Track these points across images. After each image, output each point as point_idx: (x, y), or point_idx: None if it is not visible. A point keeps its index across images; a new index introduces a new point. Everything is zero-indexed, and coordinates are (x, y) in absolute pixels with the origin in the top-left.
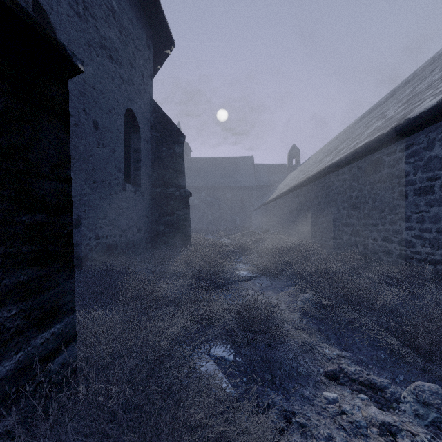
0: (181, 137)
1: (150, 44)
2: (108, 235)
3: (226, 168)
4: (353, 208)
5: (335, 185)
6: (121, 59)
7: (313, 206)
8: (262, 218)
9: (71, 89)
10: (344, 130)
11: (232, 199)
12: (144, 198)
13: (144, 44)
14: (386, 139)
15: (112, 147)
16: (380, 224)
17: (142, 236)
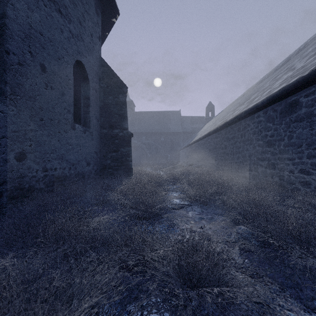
0: (124, 88)
1: (99, 12)
2: (57, 168)
3: (161, 119)
4: (268, 145)
5: (250, 127)
6: (70, 16)
7: (230, 145)
8: (187, 155)
9: (14, 29)
10: (249, 90)
11: (165, 142)
12: (93, 137)
13: (93, 10)
14: (305, 81)
15: (61, 90)
16: (296, 158)
17: (91, 169)
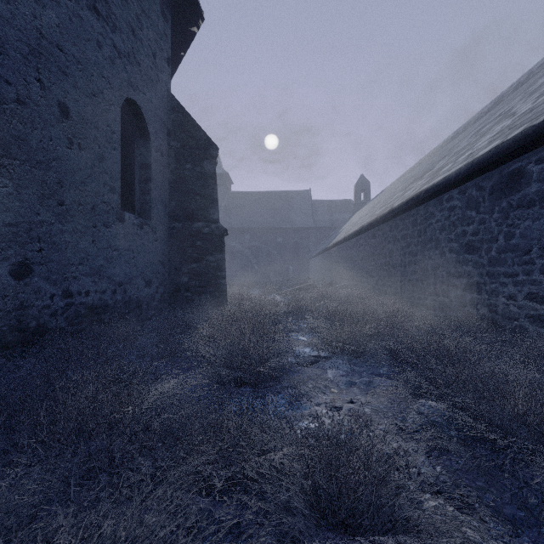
0: (213, 149)
1: (168, 14)
2: (91, 291)
3: (277, 204)
4: (468, 249)
5: (435, 217)
6: (115, 19)
7: (399, 250)
8: (323, 268)
9: (8, 37)
10: (430, 154)
11: (284, 244)
12: (157, 236)
13: (157, 10)
14: (539, 133)
15: (97, 152)
16: (521, 272)
17: (154, 292)
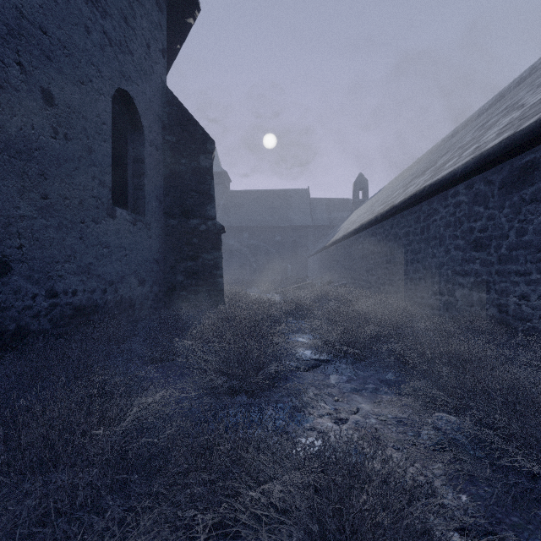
0: (209, 143)
1: (163, 4)
2: (78, 291)
3: (275, 203)
4: (475, 246)
5: (440, 213)
6: (105, 5)
7: (401, 247)
8: (322, 266)
9: None
10: (430, 151)
11: (282, 243)
12: (151, 233)
13: None
14: None
15: (86, 143)
16: (535, 271)
17: (148, 291)
